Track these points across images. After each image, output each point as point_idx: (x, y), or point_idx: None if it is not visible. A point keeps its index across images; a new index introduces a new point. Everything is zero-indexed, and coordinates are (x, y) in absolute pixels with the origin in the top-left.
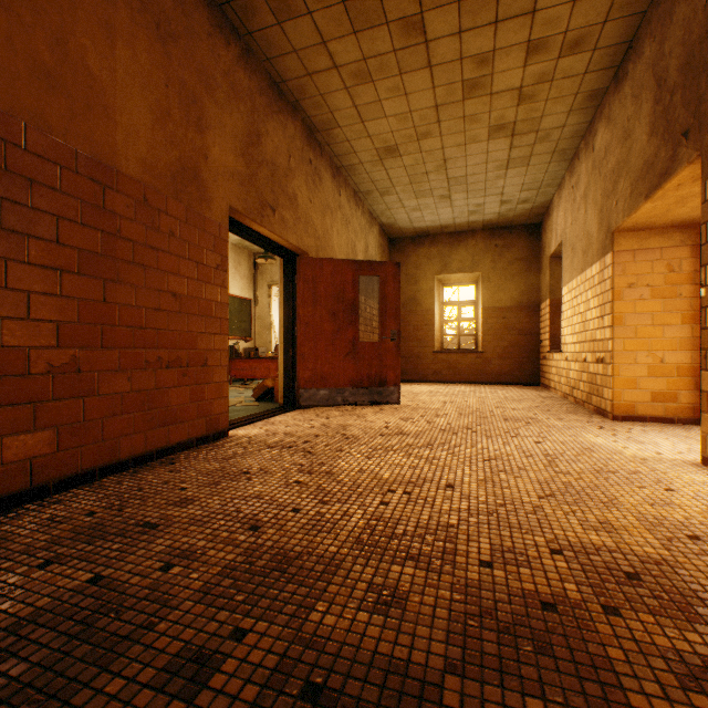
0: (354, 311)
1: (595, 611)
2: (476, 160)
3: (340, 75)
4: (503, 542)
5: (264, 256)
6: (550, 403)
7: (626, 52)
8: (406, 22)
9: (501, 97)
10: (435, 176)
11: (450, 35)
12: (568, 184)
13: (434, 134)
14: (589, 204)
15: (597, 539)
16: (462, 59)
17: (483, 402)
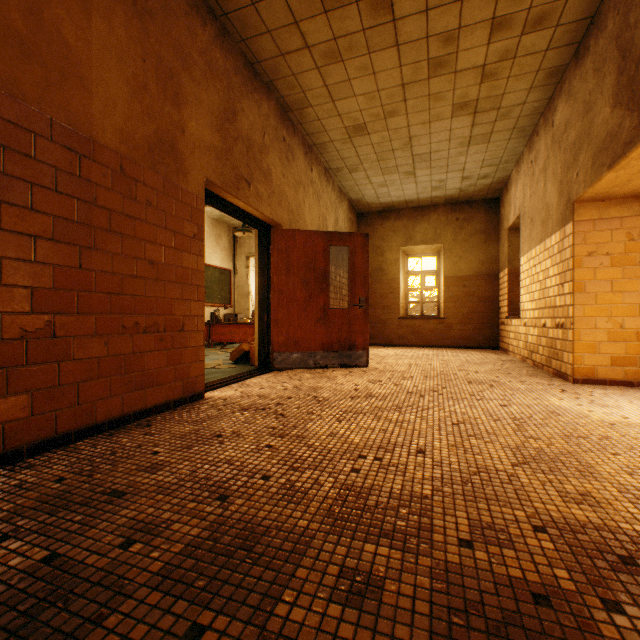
0: (325, 279)
1: (594, 606)
2: (439, 138)
3: (311, 55)
4: (482, 517)
5: (242, 229)
6: (510, 366)
7: (588, 28)
8: (375, 1)
9: (465, 75)
10: (400, 153)
11: (417, 14)
12: (526, 159)
13: (400, 112)
14: (548, 177)
15: (581, 514)
16: (429, 37)
17: (447, 365)
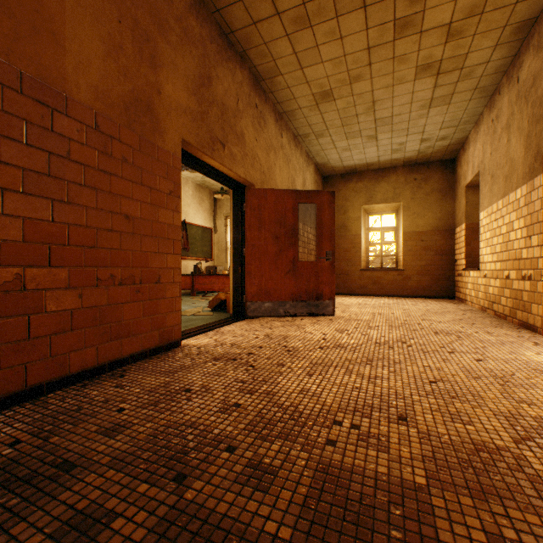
0: (294, 234)
1: None
2: (401, 101)
3: (281, 22)
4: (501, 528)
5: (221, 192)
6: (471, 316)
7: None
8: None
9: (430, 35)
10: (364, 118)
11: None
12: (486, 118)
13: (365, 77)
14: (512, 132)
15: None
16: None
17: (409, 314)
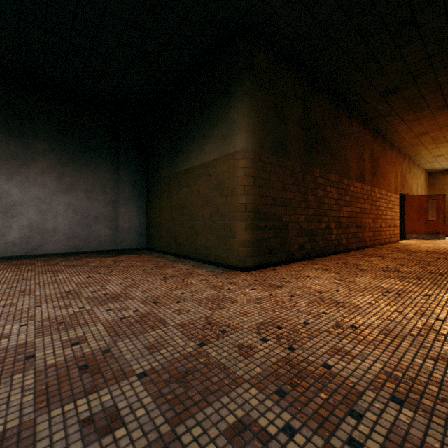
0: (425, 210)
1: None
2: None
3: (426, 149)
4: None
5: None
6: None
7: None
8: None
9: None
10: None
11: None
12: None
13: None
14: None
15: None
16: None
17: None
